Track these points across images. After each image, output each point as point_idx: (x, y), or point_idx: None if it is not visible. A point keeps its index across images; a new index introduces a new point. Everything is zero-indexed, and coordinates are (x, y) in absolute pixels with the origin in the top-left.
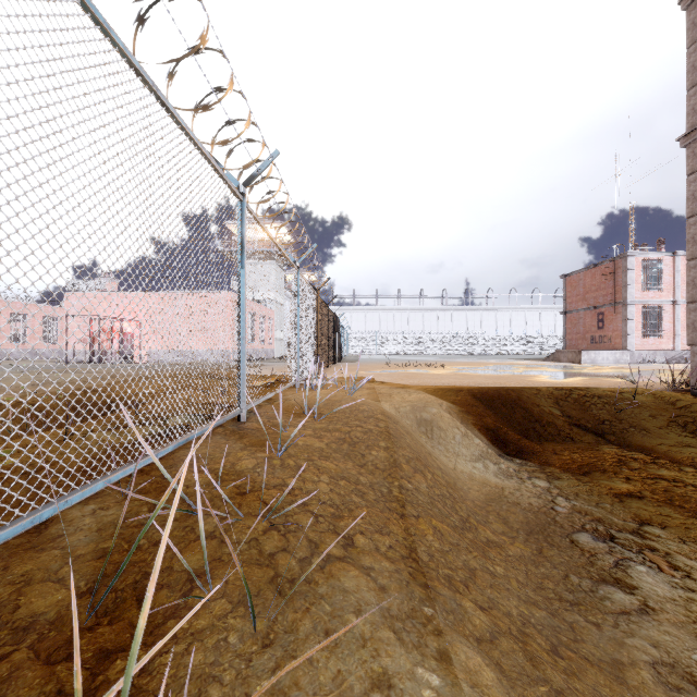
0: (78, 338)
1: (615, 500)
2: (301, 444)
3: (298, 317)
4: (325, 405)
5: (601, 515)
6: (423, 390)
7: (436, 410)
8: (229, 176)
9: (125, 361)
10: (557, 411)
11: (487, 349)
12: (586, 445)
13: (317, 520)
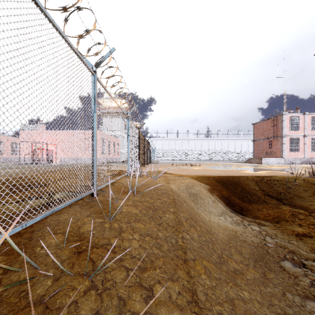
0: (26, 152)
1: (298, 238)
2: (124, 211)
3: (129, 141)
4: (140, 186)
5: (293, 249)
6: (190, 177)
7: (198, 188)
8: (87, 62)
9: (49, 163)
10: (257, 187)
11: (217, 157)
12: (273, 205)
13: (128, 274)
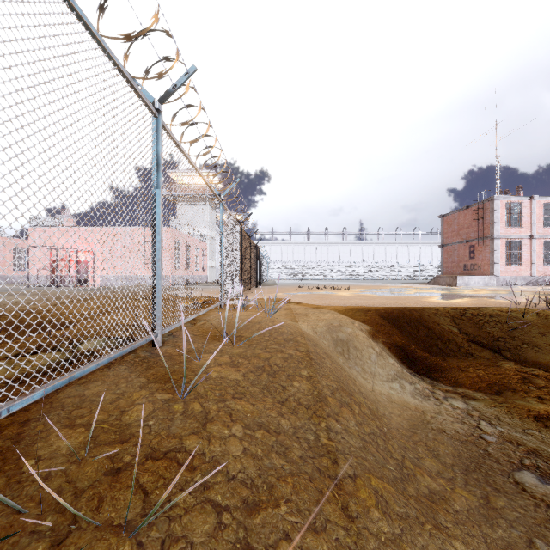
0: (41, 265)
1: (540, 425)
2: (214, 377)
3: (223, 244)
4: (244, 327)
5: (535, 446)
6: (335, 310)
7: (351, 330)
8: (143, 92)
9: (81, 284)
10: (455, 328)
11: (378, 275)
12: (486, 361)
13: (219, 521)
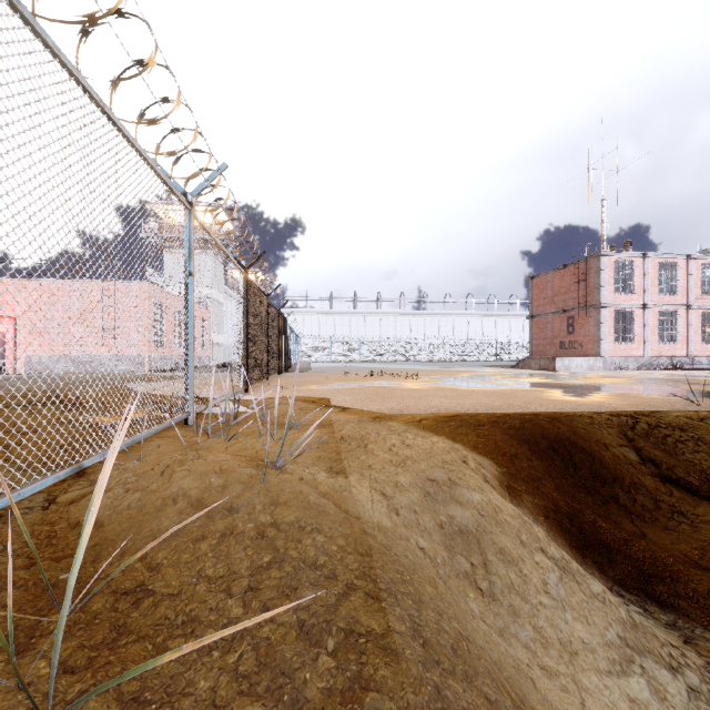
0: None
1: None
2: None
3: (191, 295)
4: (176, 534)
5: None
6: (417, 427)
7: (478, 497)
8: None
9: None
10: (632, 456)
11: (446, 355)
12: None
13: None
